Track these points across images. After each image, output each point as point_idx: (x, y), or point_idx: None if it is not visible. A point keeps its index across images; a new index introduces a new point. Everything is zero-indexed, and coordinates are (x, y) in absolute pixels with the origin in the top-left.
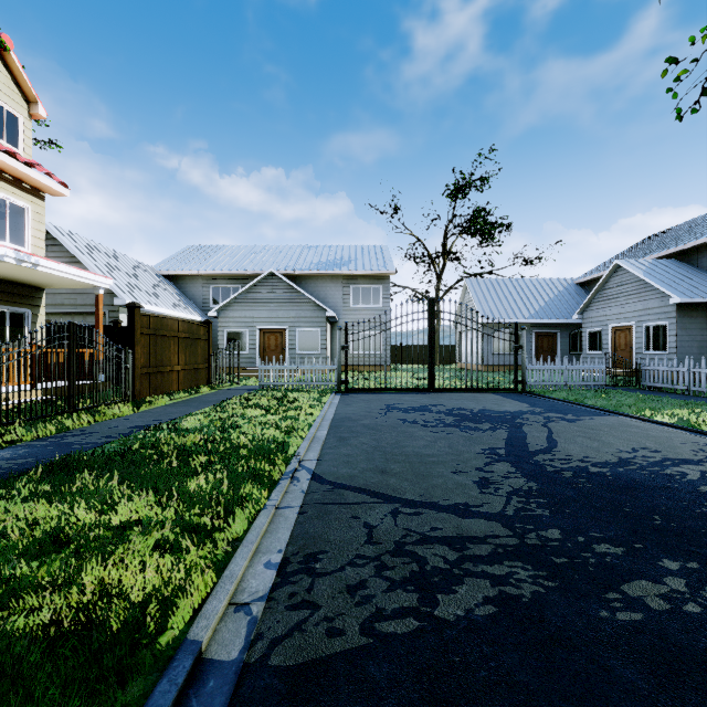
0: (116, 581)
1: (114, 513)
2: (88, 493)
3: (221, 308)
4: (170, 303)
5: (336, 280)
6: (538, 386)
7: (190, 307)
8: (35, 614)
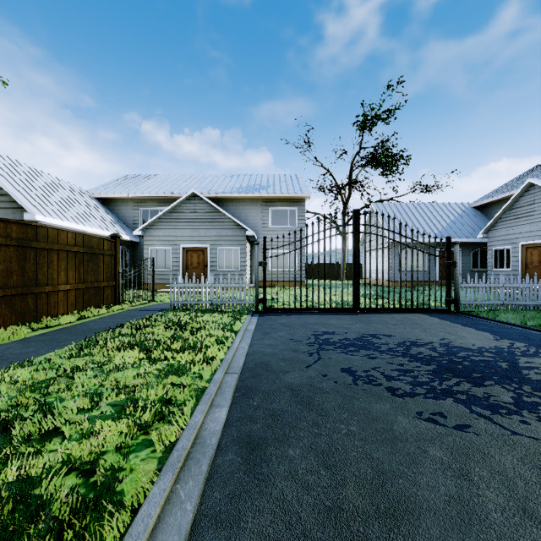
0: None
1: None
2: None
3: (146, 227)
4: (95, 222)
5: (255, 202)
6: (472, 305)
7: (119, 227)
8: None
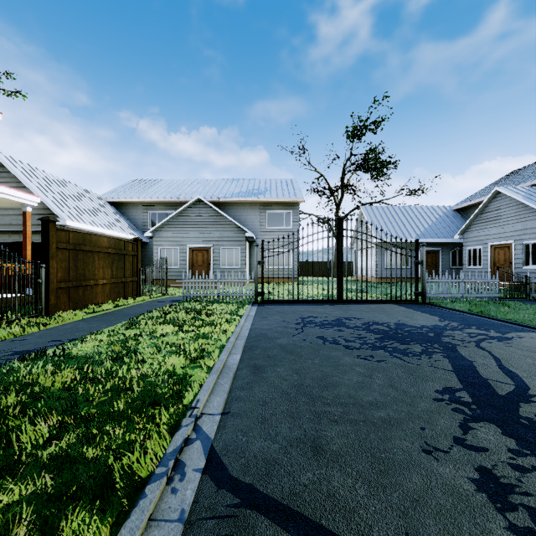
0: None
1: None
2: None
3: (156, 229)
4: (112, 224)
5: (254, 206)
6: (437, 297)
7: (131, 229)
8: None
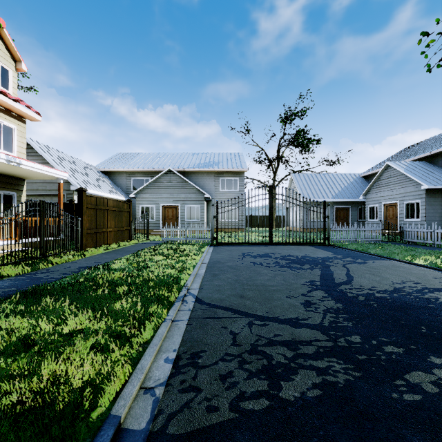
0: (64, 372)
1: (65, 324)
2: (49, 311)
3: (138, 192)
4: (106, 189)
5: (210, 174)
6: (338, 241)
7: (118, 191)
8: (7, 397)
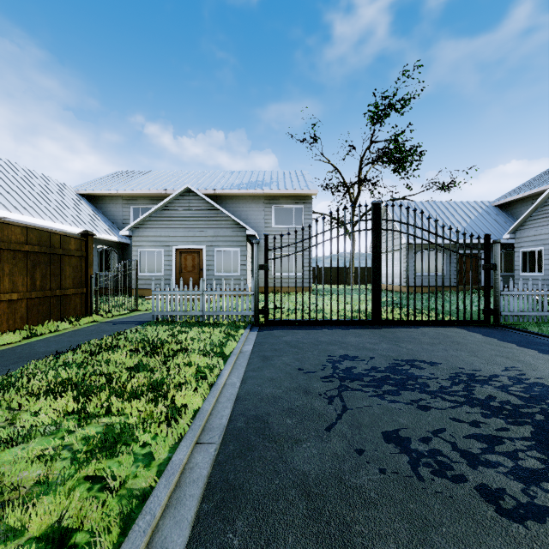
0: None
1: None
2: None
3: (135, 227)
4: (77, 220)
5: (257, 200)
6: (516, 317)
7: (106, 227)
8: None
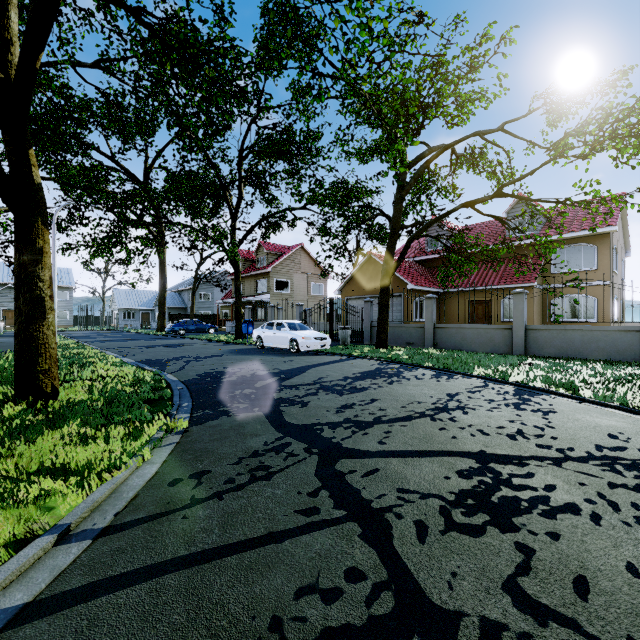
0: None
1: None
2: None
3: None
4: None
5: None
6: (122, 329)
7: None
8: None
